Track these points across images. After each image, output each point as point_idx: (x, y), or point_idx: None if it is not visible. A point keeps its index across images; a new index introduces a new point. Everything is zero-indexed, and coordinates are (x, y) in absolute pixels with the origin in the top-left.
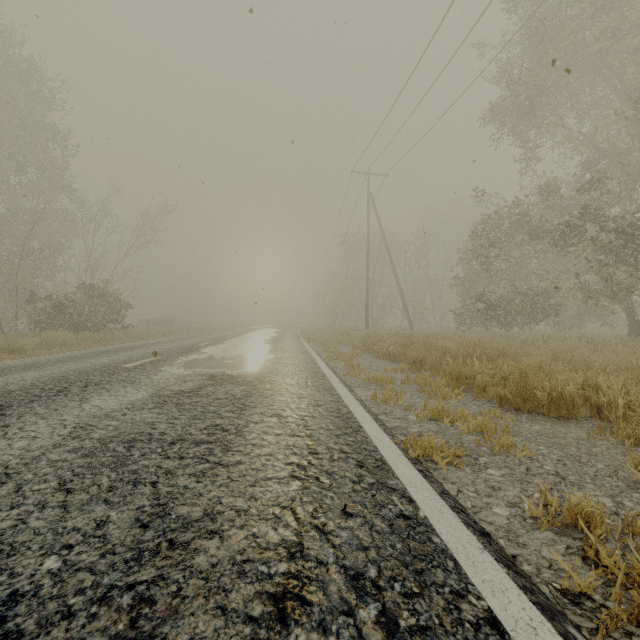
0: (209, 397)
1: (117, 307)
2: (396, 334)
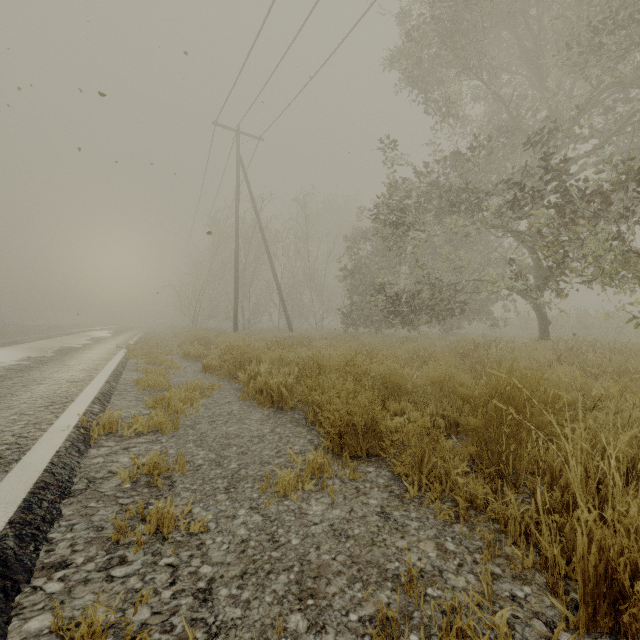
0: None
1: None
2: (279, 344)
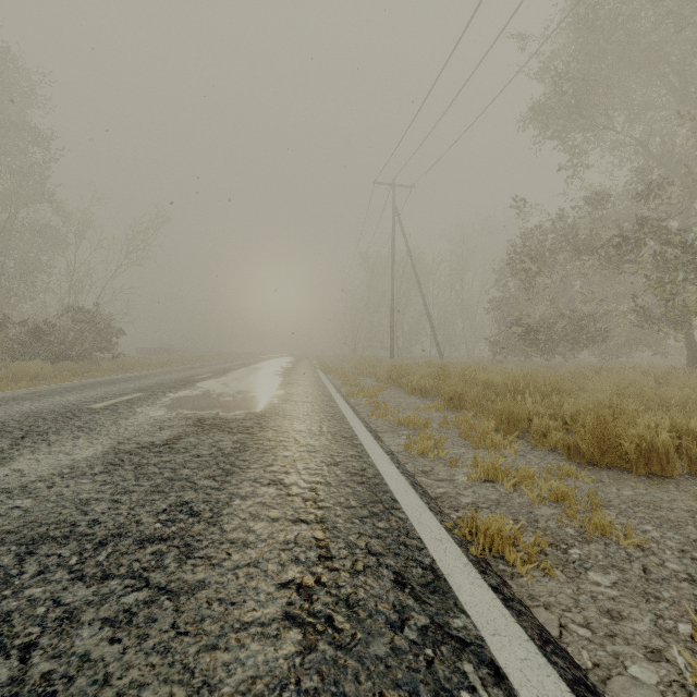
0: (187, 453)
1: (106, 334)
2: (427, 365)
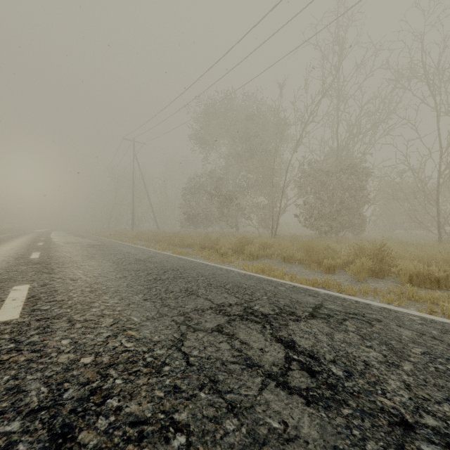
0: (101, 247)
1: None
2: (151, 232)
